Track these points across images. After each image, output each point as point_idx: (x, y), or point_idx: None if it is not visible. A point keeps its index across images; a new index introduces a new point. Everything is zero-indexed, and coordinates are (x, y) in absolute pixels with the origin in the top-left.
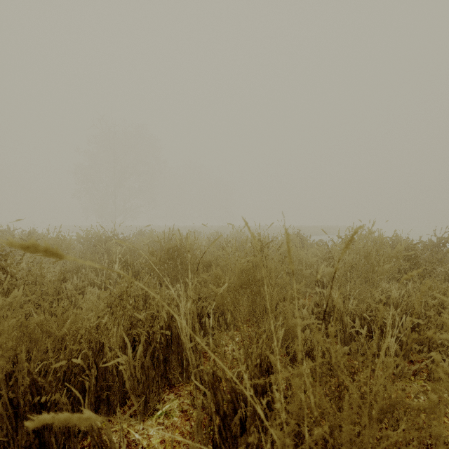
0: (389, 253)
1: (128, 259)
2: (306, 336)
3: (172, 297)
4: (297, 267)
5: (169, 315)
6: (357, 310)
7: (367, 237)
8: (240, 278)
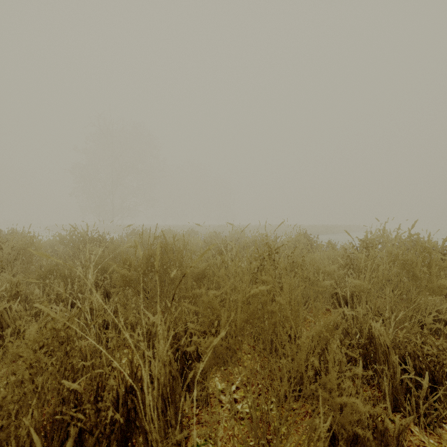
0: (440, 262)
1: (107, 265)
2: (342, 391)
3: (152, 321)
4: (314, 278)
5: (131, 370)
6: (407, 345)
7: (407, 241)
8: (245, 310)
